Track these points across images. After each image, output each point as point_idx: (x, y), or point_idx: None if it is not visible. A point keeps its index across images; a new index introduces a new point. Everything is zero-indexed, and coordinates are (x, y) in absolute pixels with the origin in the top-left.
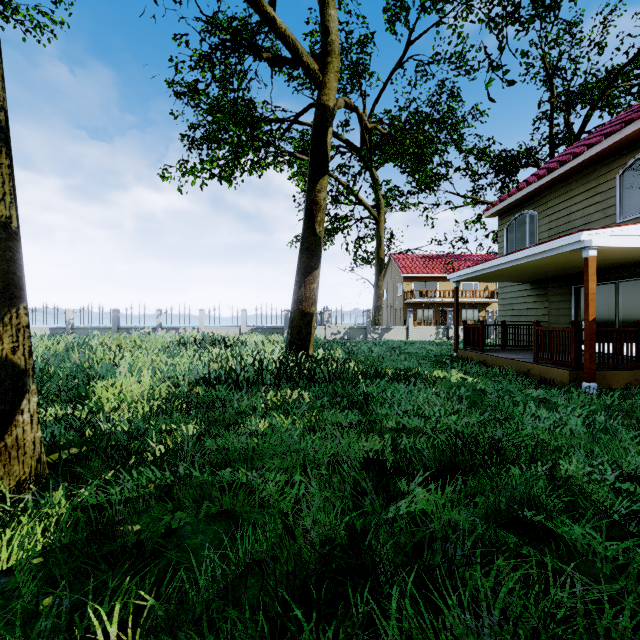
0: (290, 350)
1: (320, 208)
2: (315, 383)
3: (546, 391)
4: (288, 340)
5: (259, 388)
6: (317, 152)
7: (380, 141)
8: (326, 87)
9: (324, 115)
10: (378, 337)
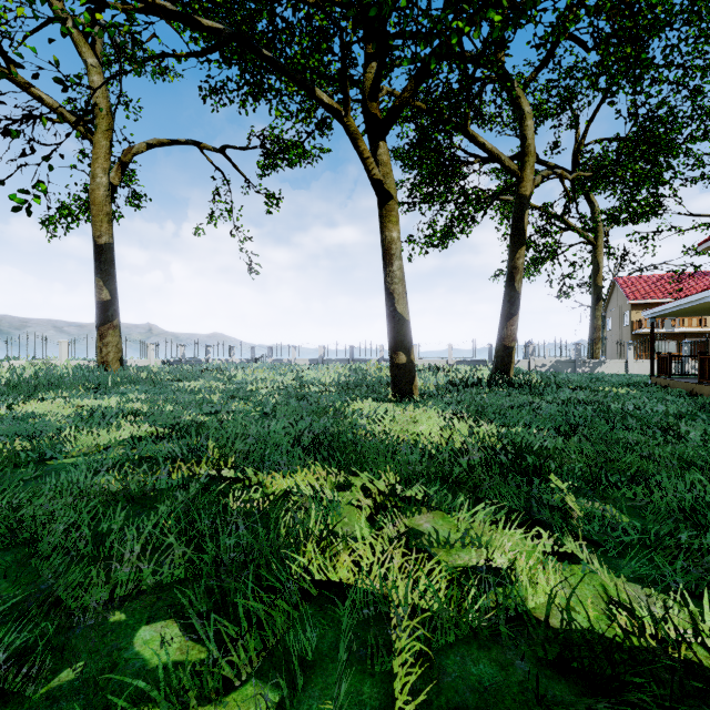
0: (495, 373)
1: (518, 271)
2: (512, 387)
3: (685, 399)
4: (494, 366)
5: (479, 388)
6: (516, 231)
7: (588, 177)
8: (523, 181)
9: (522, 203)
10: (589, 371)
